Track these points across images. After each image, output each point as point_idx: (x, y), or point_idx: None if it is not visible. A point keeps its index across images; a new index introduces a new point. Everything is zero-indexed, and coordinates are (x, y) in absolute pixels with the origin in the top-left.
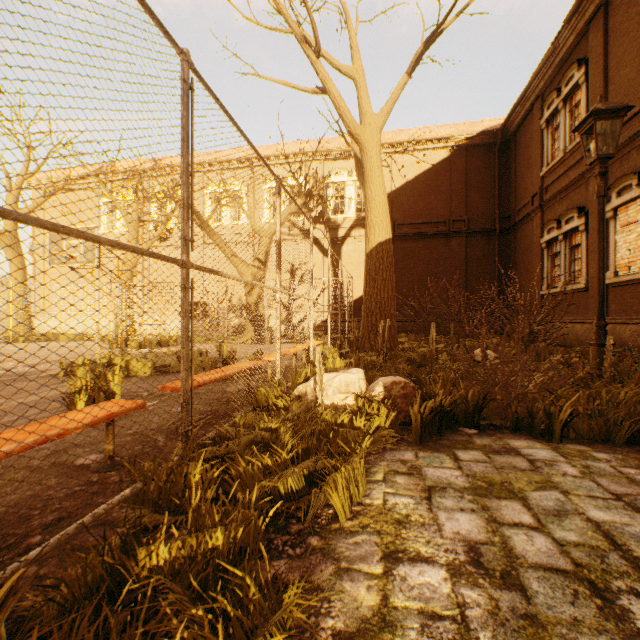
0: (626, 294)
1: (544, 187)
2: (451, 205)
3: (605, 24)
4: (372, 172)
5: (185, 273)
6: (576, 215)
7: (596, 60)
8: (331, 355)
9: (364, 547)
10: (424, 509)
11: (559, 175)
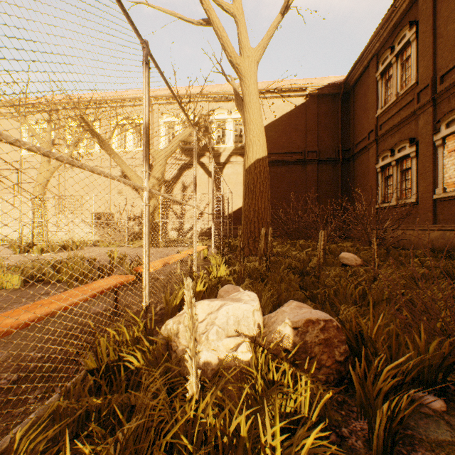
0: (454, 206)
1: (379, 125)
2: (306, 139)
3: None
4: (250, 98)
5: None
6: (408, 145)
7: (426, 20)
8: (214, 261)
9: None
10: None
11: (392, 115)
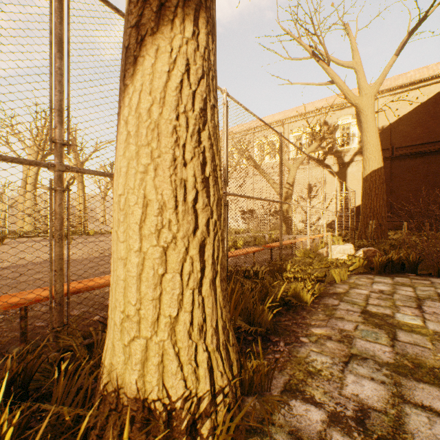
0: None
1: None
2: None
3: None
4: (367, 125)
5: (280, 205)
6: None
7: None
8: (337, 240)
9: (343, 286)
10: (368, 284)
11: None
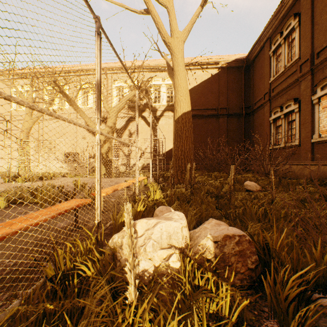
0: (326, 148)
1: (271, 89)
2: (219, 99)
3: None
4: (178, 68)
5: None
6: (293, 103)
7: (306, 12)
8: (152, 188)
9: None
10: None
11: (281, 81)
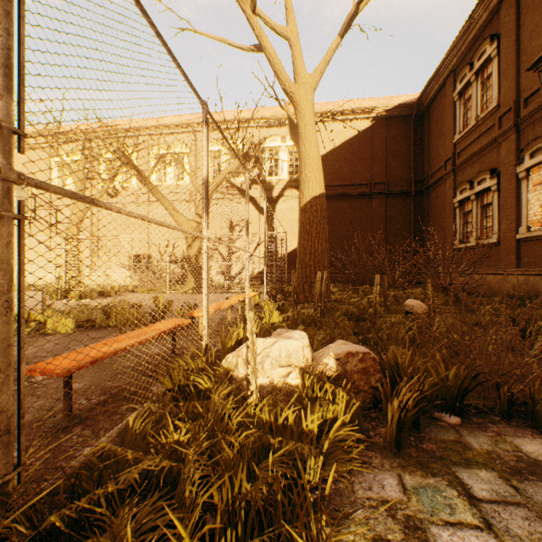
0: (539, 248)
1: (457, 153)
2: (373, 169)
3: (517, 1)
4: (306, 129)
5: None
6: (488, 176)
7: (508, 34)
8: (267, 307)
9: None
10: None
11: (471, 141)
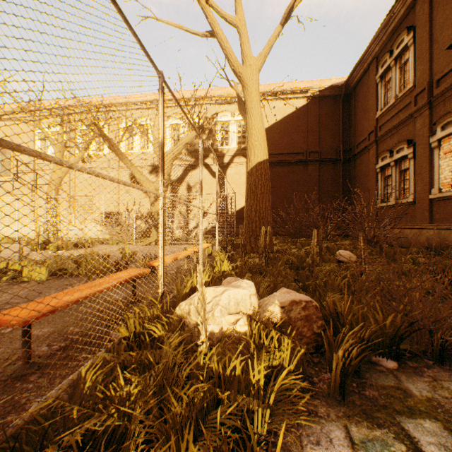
0: (449, 206)
1: (378, 126)
2: (308, 140)
3: None
4: (252, 104)
5: None
6: (406, 146)
7: (423, 26)
8: (218, 257)
9: None
10: None
11: (391, 116)
